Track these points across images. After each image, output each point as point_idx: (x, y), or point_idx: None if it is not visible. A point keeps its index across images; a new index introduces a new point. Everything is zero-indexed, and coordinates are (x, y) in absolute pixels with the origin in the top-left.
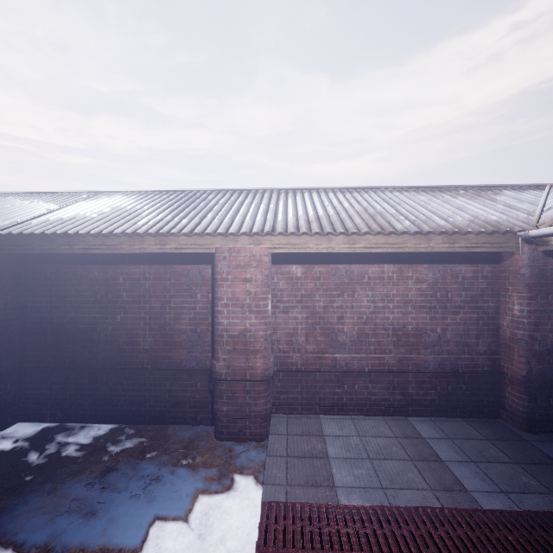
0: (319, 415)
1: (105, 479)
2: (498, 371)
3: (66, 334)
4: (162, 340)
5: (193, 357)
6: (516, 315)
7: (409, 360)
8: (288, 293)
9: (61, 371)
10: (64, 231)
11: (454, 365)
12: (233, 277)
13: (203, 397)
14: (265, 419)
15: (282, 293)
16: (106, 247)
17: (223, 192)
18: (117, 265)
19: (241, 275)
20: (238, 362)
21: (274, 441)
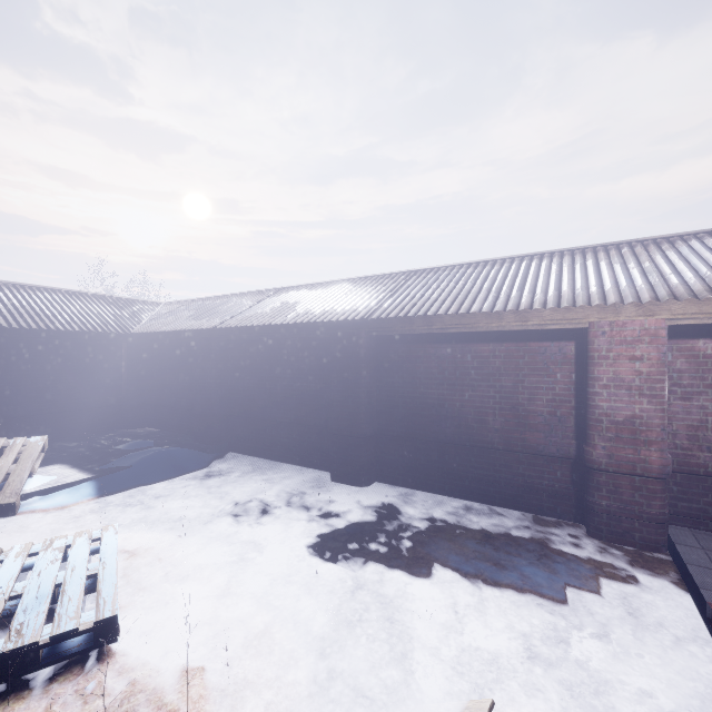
0: None
1: (492, 542)
2: None
3: (416, 408)
4: (514, 420)
5: (553, 442)
6: None
7: None
8: (689, 375)
9: (412, 442)
10: (423, 313)
11: None
12: (616, 355)
13: (564, 488)
14: (662, 525)
15: (679, 375)
16: (463, 326)
17: (558, 254)
18: (464, 343)
19: (627, 352)
20: (623, 452)
21: (686, 551)
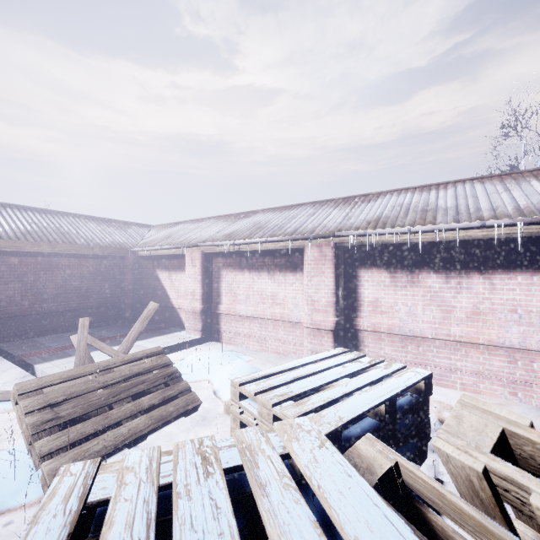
0: (31, 338)
1: None
2: (123, 303)
3: None
4: None
5: None
6: (129, 280)
7: (84, 303)
8: (8, 273)
9: None
10: None
11: (105, 303)
12: None
13: None
14: None
15: (3, 273)
16: None
17: None
18: None
19: None
20: None
21: (7, 348)
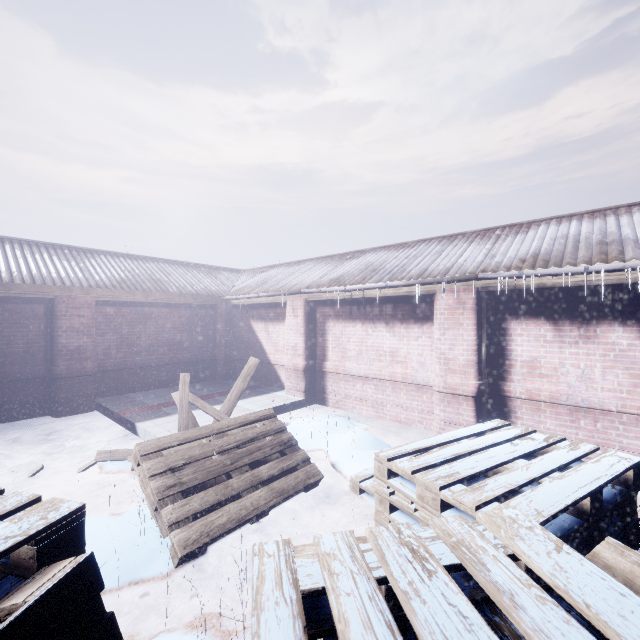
0: (125, 394)
1: None
2: (215, 358)
3: None
4: None
5: (28, 370)
6: (221, 332)
7: (176, 357)
8: (104, 324)
9: None
10: None
11: (197, 357)
12: (71, 314)
13: (36, 397)
14: (94, 398)
15: (100, 324)
16: None
17: (17, 241)
18: None
19: (77, 312)
20: (75, 366)
21: (105, 403)
